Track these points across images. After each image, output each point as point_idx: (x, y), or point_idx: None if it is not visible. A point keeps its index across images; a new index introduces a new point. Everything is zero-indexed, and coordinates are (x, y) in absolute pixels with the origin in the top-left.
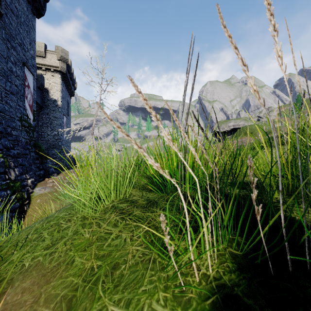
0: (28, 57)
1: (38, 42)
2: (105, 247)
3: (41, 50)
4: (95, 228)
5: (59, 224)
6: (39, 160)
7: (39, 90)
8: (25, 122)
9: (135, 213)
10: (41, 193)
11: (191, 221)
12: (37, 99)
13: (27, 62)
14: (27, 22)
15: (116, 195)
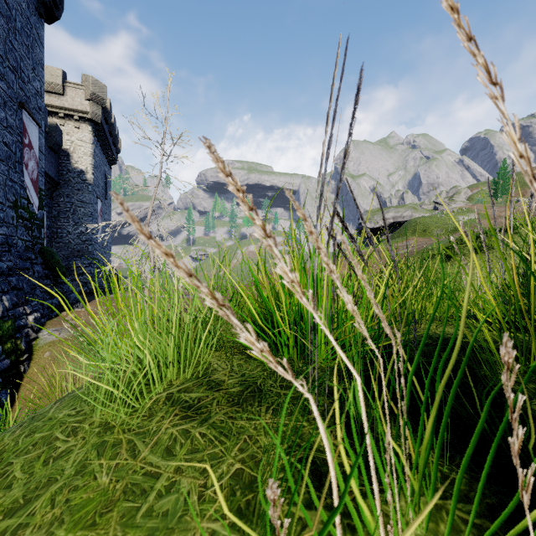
0: (30, 92)
1: (50, 67)
2: (141, 518)
3: (56, 81)
4: (123, 459)
5: (50, 441)
6: (50, 278)
7: (52, 152)
8: (24, 211)
9: (213, 420)
10: (52, 339)
11: (336, 448)
12: (48, 169)
13: (29, 102)
14: (29, 30)
15: (179, 368)
